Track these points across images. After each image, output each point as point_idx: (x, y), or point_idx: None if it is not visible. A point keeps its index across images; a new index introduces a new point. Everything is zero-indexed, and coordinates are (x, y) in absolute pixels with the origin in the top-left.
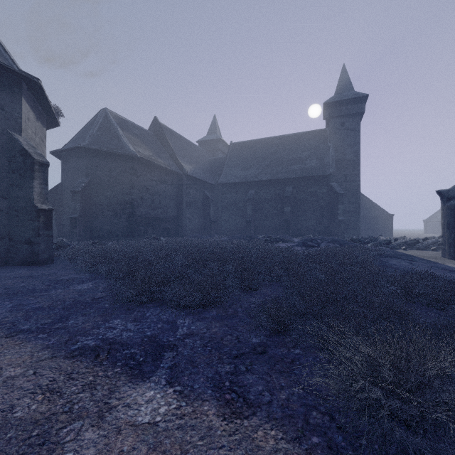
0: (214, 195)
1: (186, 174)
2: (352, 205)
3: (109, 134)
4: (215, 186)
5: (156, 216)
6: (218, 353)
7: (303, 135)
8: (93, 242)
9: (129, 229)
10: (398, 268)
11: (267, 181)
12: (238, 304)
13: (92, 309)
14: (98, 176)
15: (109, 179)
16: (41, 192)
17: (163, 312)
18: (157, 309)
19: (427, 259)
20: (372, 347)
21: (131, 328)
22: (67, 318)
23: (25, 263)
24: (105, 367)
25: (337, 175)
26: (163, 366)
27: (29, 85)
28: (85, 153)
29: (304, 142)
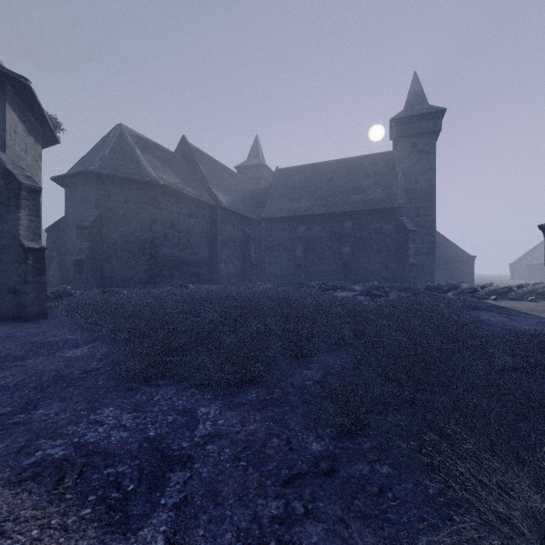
0: (256, 232)
1: (221, 206)
2: (426, 244)
3: (124, 156)
4: (256, 222)
5: (184, 258)
6: (258, 474)
7: (366, 159)
8: (103, 291)
9: (150, 275)
10: (495, 325)
11: (321, 215)
12: (288, 381)
13: (76, 389)
14: (111, 208)
15: (125, 212)
16: (30, 226)
17: (178, 396)
18: (171, 389)
19: (528, 312)
20: (543, 491)
21: (127, 422)
22: (35, 404)
23: (8, 318)
24: (67, 505)
25: (407, 208)
26: (165, 503)
27: (16, 88)
28: (94, 179)
29: (366, 167)
